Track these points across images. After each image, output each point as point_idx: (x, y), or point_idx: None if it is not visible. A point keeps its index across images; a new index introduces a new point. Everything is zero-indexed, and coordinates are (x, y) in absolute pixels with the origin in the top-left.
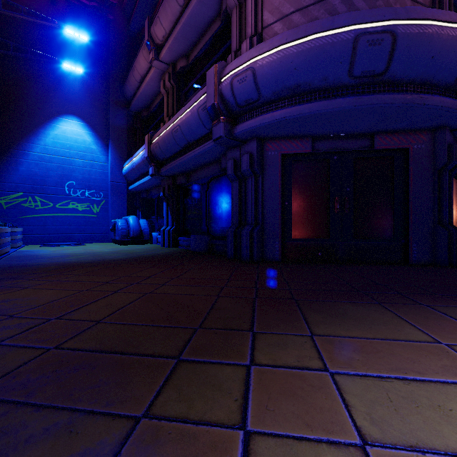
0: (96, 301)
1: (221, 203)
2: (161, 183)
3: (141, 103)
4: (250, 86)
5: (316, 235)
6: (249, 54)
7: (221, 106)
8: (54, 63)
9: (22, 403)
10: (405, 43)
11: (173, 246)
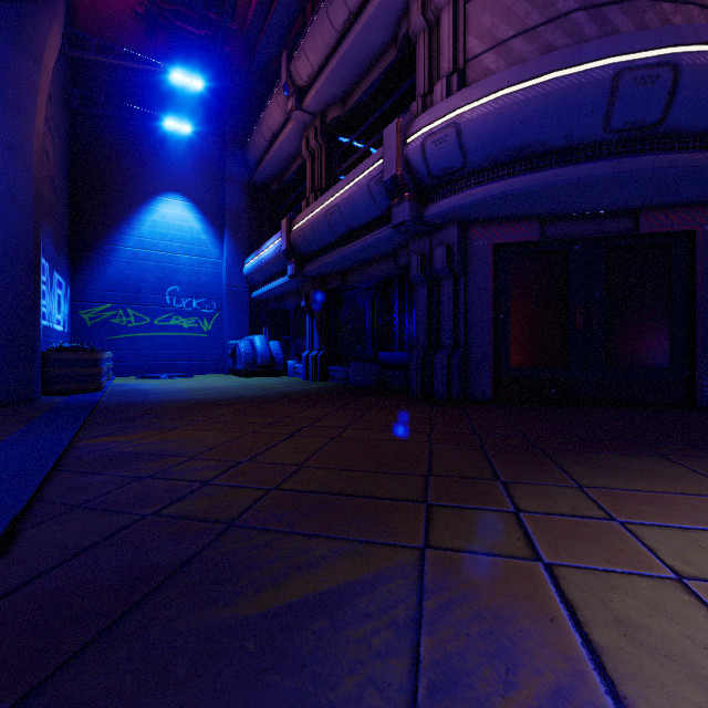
0: (276, 445)
1: (396, 317)
2: (303, 288)
3: (269, 171)
4: (453, 150)
5: (547, 364)
6: (451, 104)
7: (405, 177)
8: (152, 120)
9: (290, 532)
10: (693, 79)
11: (322, 380)
